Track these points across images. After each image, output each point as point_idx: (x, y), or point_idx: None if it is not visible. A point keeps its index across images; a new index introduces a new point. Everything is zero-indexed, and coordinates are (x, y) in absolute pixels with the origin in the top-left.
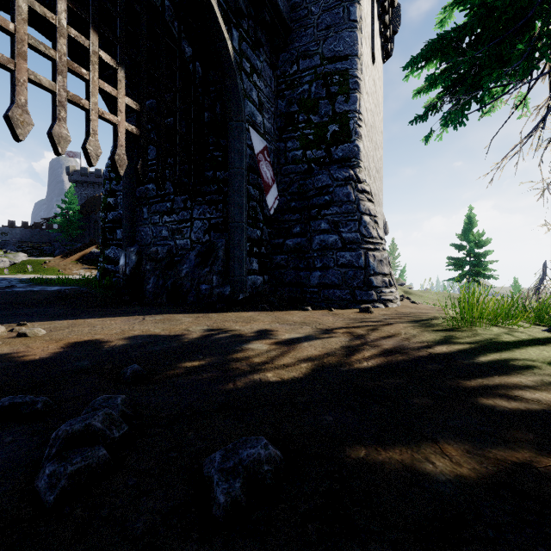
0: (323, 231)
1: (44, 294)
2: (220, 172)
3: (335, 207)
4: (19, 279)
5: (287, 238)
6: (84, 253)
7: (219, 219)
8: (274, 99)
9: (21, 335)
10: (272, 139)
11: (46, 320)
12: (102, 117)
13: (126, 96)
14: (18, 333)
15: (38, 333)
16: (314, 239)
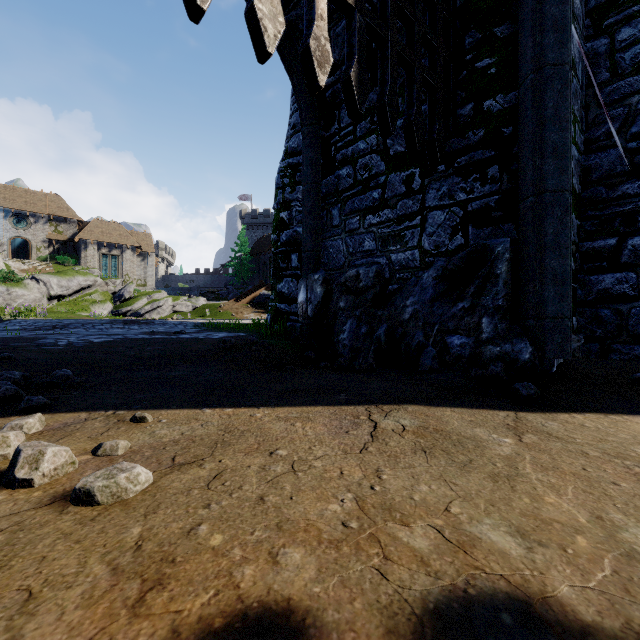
0: None
1: (207, 344)
2: (493, 98)
3: None
4: (194, 323)
5: (627, 234)
6: (254, 296)
7: (491, 197)
8: None
9: (81, 497)
10: (580, 33)
11: (187, 404)
12: None
13: None
14: (73, 490)
15: (126, 488)
16: None
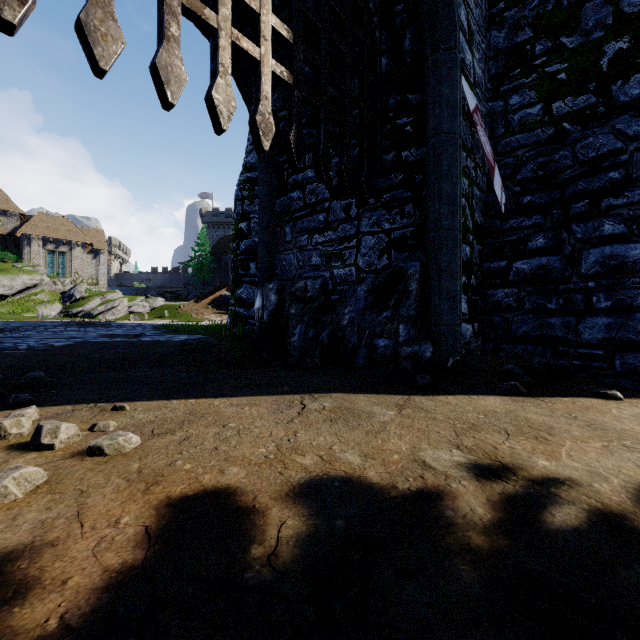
0: (608, 238)
1: (169, 346)
2: (409, 150)
3: (637, 189)
4: (153, 325)
5: (513, 258)
6: (215, 296)
7: (407, 228)
8: (484, 30)
9: (94, 451)
10: (482, 95)
11: (157, 397)
12: (235, 46)
13: (273, 15)
14: (88, 447)
15: (124, 446)
16: (586, 256)
